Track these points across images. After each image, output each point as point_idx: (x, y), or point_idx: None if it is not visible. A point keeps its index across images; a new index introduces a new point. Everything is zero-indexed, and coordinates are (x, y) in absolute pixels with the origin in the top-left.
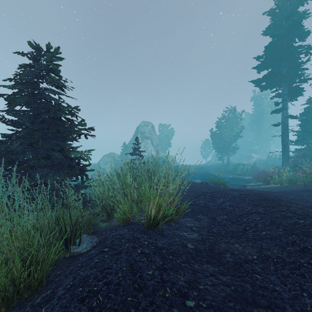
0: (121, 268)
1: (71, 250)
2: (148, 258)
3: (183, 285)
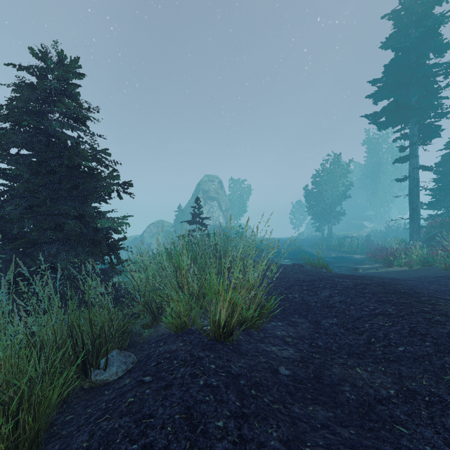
0: (172, 416)
1: (93, 378)
2: (216, 395)
3: (277, 447)
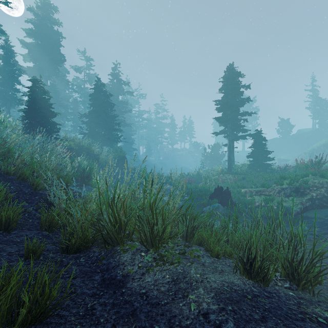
0: None
1: None
2: None
3: None
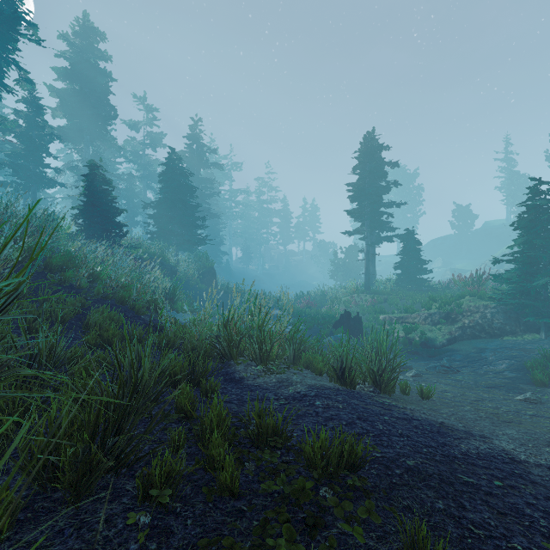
0: None
1: None
2: None
3: None
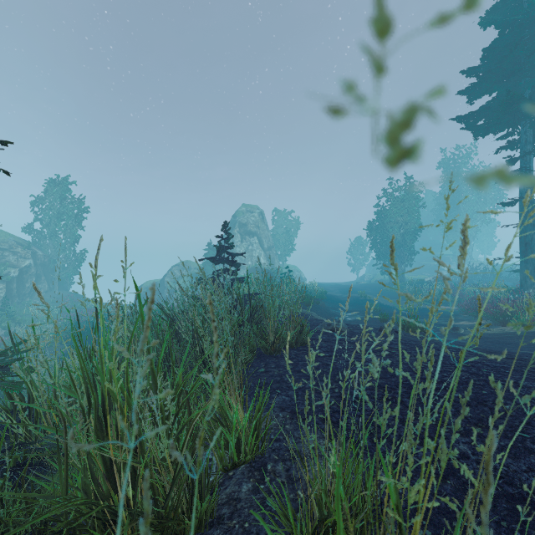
0: None
1: None
2: None
3: None
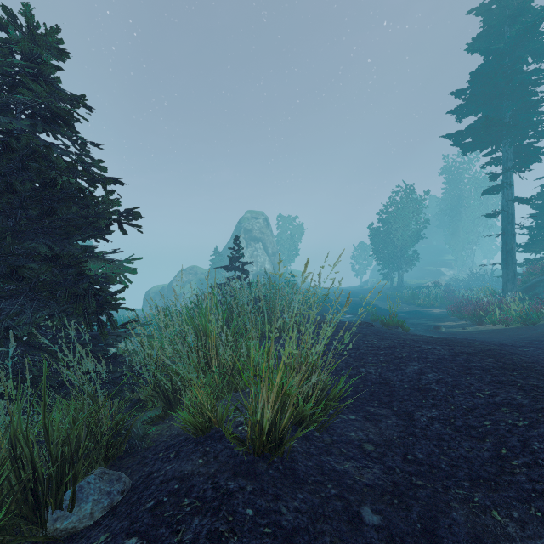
0: None
1: (49, 525)
2: None
3: None
